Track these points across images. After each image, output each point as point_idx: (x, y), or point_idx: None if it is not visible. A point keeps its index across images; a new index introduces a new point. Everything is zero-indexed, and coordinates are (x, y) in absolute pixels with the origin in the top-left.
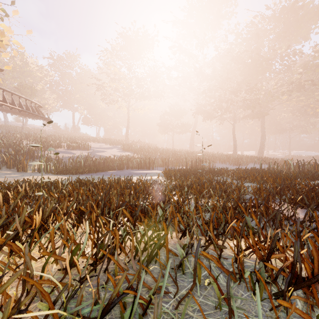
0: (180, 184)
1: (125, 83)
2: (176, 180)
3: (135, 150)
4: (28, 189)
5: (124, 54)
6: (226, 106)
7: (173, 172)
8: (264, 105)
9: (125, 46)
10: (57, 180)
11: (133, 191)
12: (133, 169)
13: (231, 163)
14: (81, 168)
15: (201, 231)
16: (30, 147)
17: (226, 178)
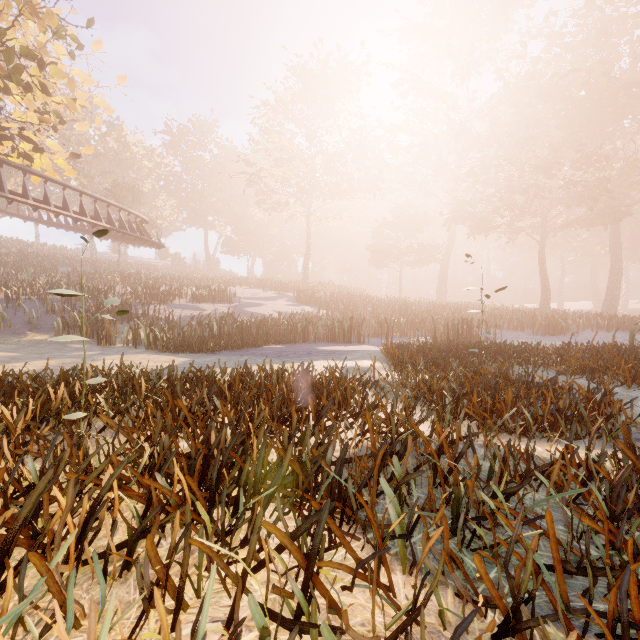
0: (430, 387)
1: (301, 167)
2: (418, 375)
3: (322, 302)
4: (77, 392)
5: (301, 109)
6: (524, 201)
7: (407, 352)
8: (619, 195)
9: (303, 91)
10: (143, 372)
11: (313, 410)
12: (318, 341)
13: (537, 329)
14: (211, 339)
15: (566, 620)
16: (125, 297)
17: (556, 375)
